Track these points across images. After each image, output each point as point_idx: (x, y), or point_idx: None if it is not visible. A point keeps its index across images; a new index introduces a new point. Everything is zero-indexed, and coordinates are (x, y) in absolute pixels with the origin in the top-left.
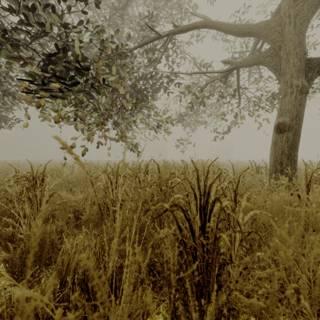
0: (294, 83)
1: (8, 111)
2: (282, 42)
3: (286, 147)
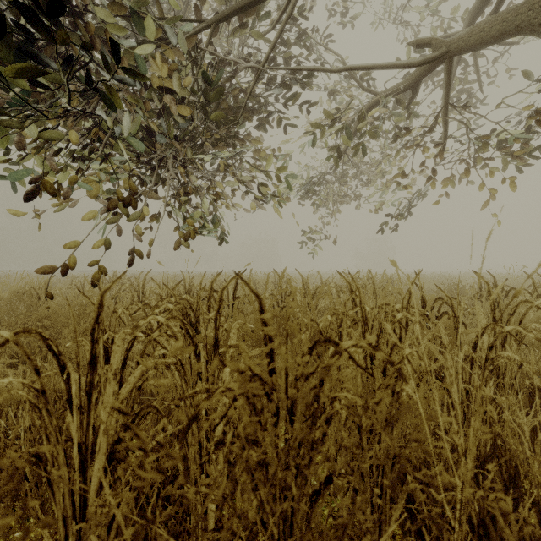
0: None
1: None
2: None
3: None
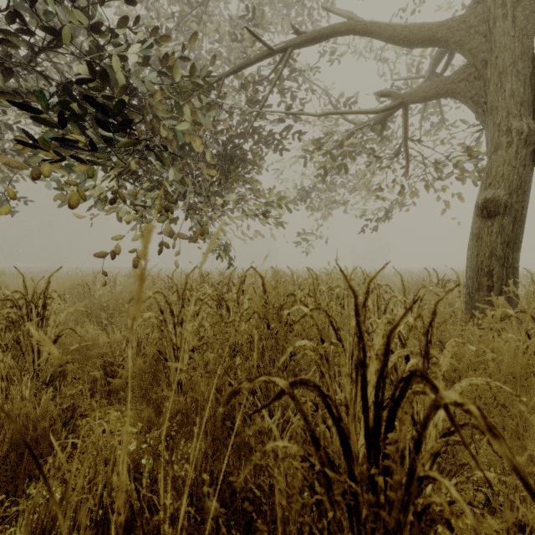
0: (513, 127)
1: (2, 182)
2: (489, 52)
3: (499, 245)
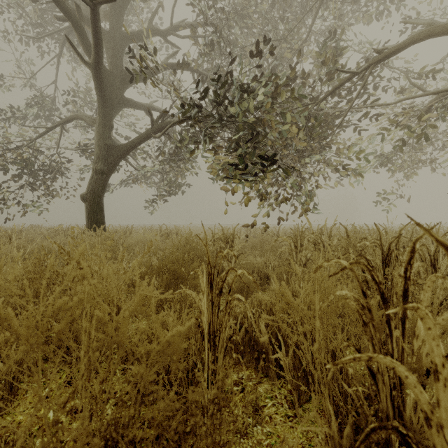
0: None
1: (181, 177)
2: None
3: None
